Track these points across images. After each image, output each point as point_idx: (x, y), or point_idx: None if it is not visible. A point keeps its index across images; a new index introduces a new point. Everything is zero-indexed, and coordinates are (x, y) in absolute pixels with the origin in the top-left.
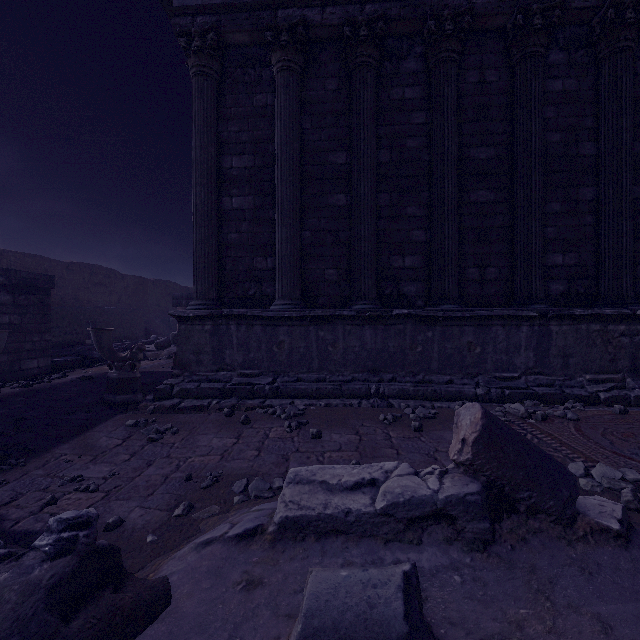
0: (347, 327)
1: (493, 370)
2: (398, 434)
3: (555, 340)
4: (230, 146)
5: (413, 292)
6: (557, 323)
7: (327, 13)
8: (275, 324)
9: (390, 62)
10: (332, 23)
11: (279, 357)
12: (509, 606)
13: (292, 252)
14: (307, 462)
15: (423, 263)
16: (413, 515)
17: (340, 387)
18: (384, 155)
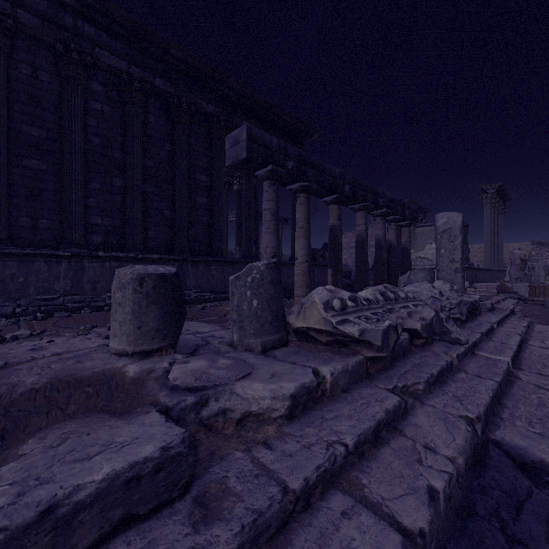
0: None
1: (36, 294)
2: None
3: (88, 272)
4: None
5: None
6: (89, 261)
7: None
8: None
9: None
10: None
11: None
12: None
13: None
14: None
15: None
16: None
17: None
18: None
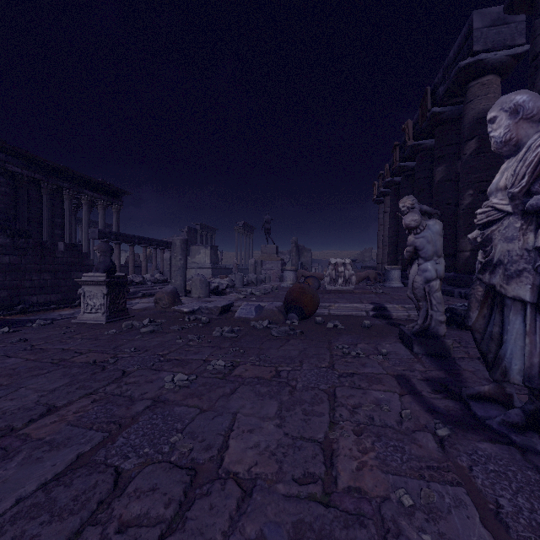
0: None
1: None
2: None
3: None
4: None
5: None
6: None
7: None
8: None
9: None
10: None
11: None
12: None
13: None
14: None
15: None
16: None
17: None
18: None
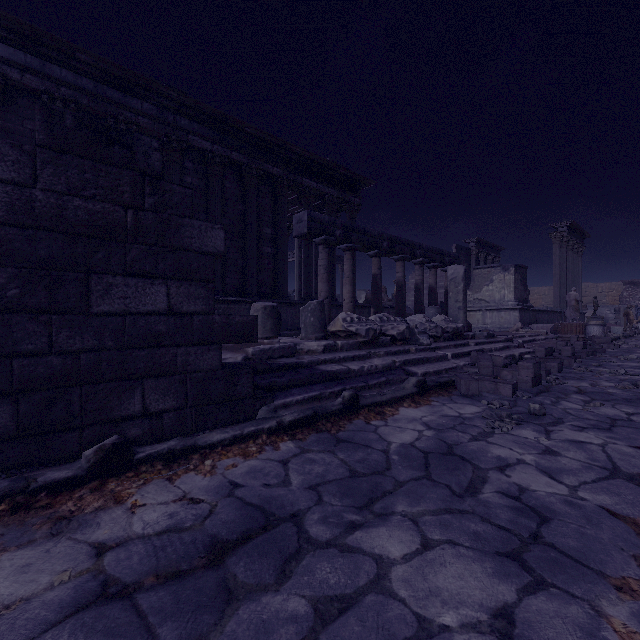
0: None
1: None
2: None
3: None
4: None
5: None
6: None
7: (27, 77)
8: None
9: None
10: (31, 86)
11: None
12: None
13: None
14: None
15: None
16: None
17: None
18: None
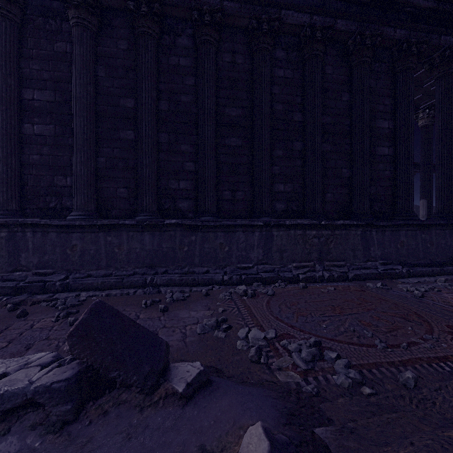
0: (130, 233)
1: (236, 262)
2: (146, 315)
3: (275, 241)
4: (32, 81)
5: (186, 207)
6: (277, 230)
7: None
8: (69, 231)
9: (169, 36)
10: None
11: (72, 258)
12: None
13: (86, 173)
14: (45, 349)
15: (193, 186)
16: (5, 408)
17: (122, 280)
18: (164, 105)
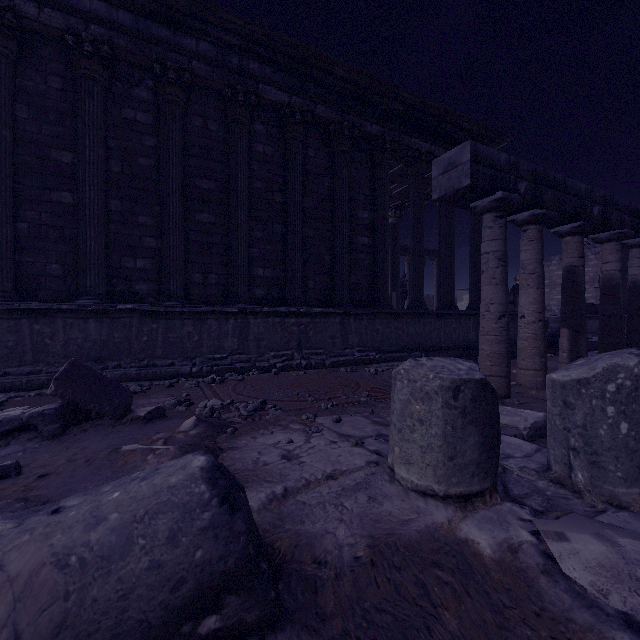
0: (69, 320)
1: (208, 353)
2: None
3: (252, 329)
4: None
5: (145, 290)
6: (254, 317)
7: (45, 13)
8: None
9: (122, 83)
10: (52, 25)
11: None
12: (41, 455)
13: None
14: None
15: (154, 266)
16: (4, 429)
17: None
18: (116, 165)
